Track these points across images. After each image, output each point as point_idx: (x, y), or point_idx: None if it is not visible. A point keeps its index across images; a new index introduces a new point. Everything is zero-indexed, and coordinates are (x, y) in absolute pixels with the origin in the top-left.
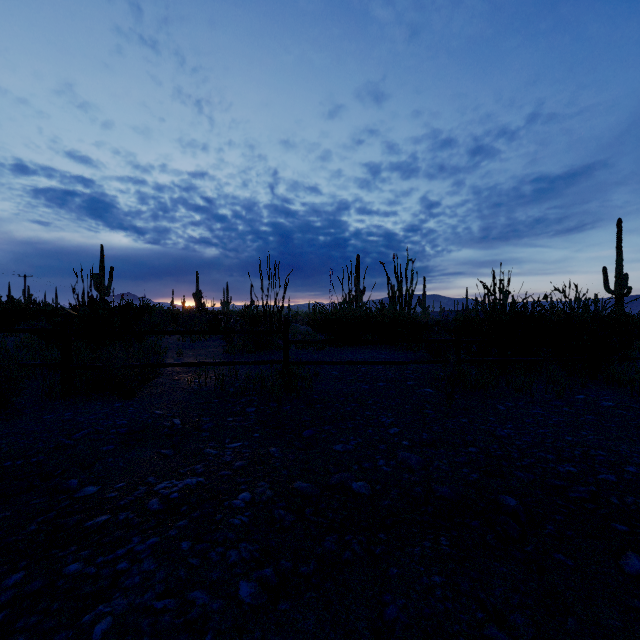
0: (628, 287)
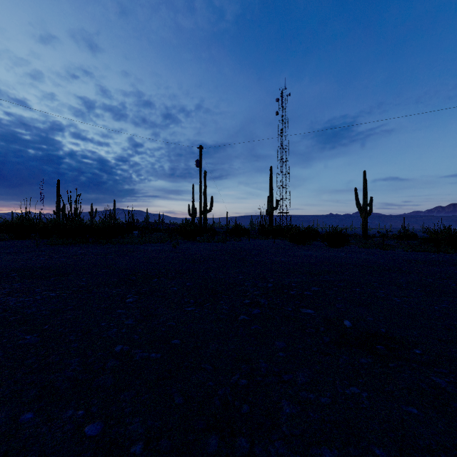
0: (195, 214)
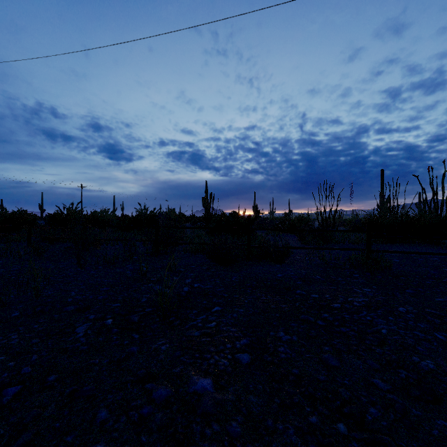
0: None
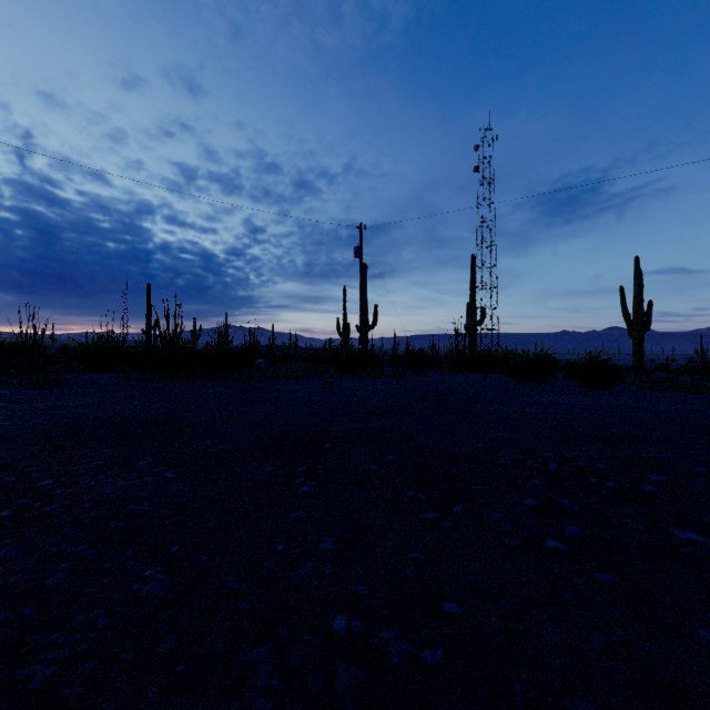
0: (348, 332)
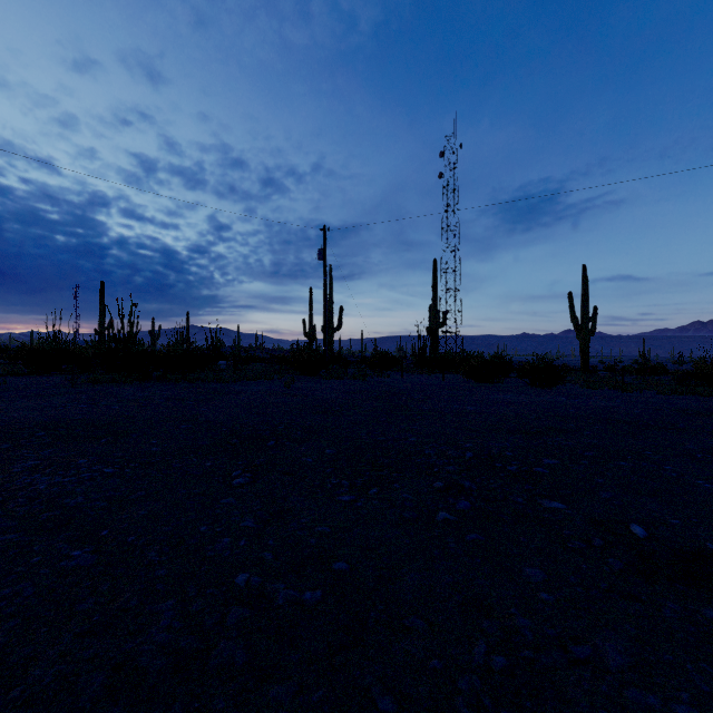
0: (314, 334)
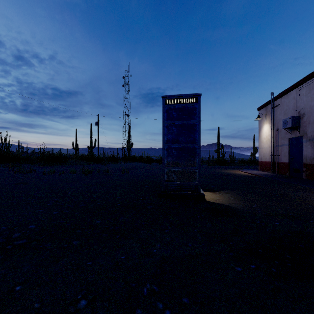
0: (78, 148)
